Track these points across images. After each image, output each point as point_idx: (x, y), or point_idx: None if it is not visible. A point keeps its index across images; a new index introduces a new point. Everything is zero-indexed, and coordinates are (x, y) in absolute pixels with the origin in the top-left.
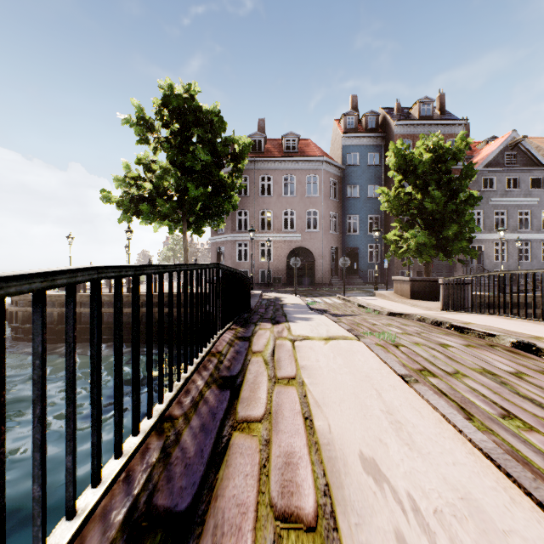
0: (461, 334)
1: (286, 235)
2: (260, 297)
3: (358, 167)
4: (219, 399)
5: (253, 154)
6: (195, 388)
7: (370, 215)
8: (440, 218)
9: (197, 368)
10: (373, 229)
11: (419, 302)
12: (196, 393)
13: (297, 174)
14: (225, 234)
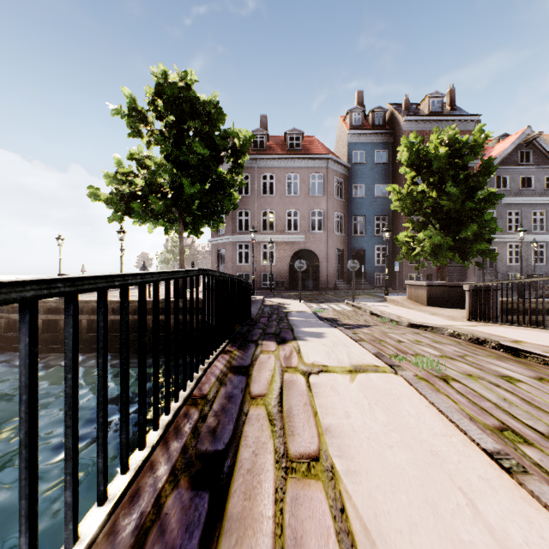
0: (517, 358)
1: (290, 237)
2: (262, 303)
3: (364, 165)
4: (187, 522)
5: (255, 151)
6: (150, 487)
7: (377, 216)
8: (457, 218)
9: (164, 433)
10: (383, 230)
11: (438, 309)
12: (150, 500)
13: (300, 173)
14: (225, 235)
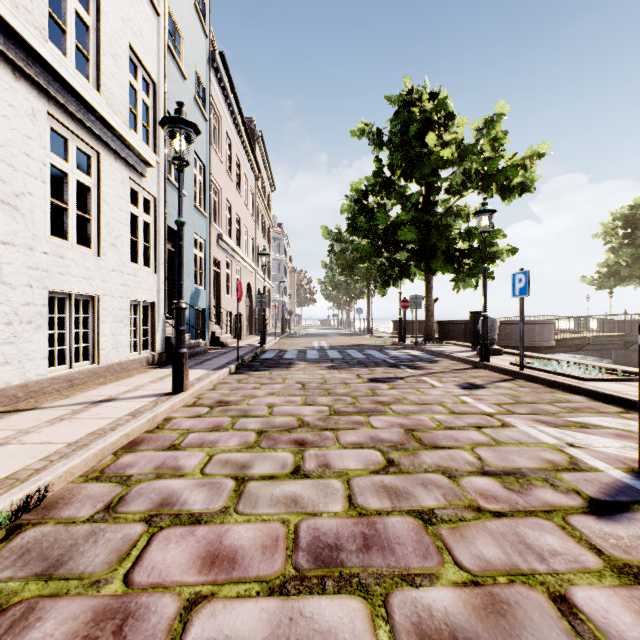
0: None
1: None
2: None
3: None
4: None
5: None
6: None
7: None
8: None
9: None
10: None
11: None
12: None
13: None
14: None
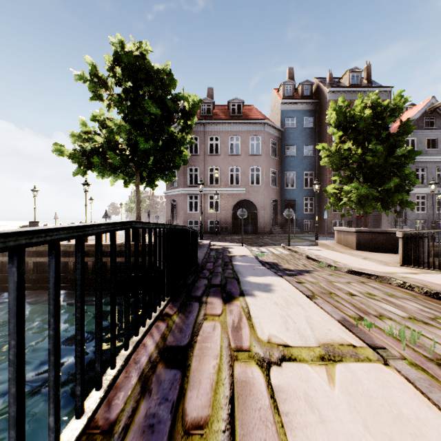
0: None
1: (232, 189)
2: (208, 247)
3: (295, 129)
4: None
5: (203, 117)
6: None
7: (305, 172)
8: (381, 172)
9: None
10: (314, 183)
11: (368, 253)
12: None
13: (241, 135)
14: (178, 188)
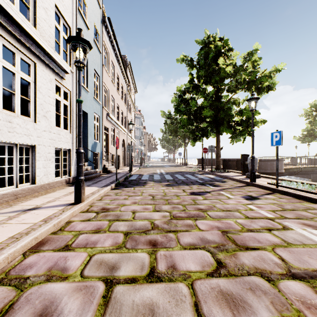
0: None
1: None
2: None
3: None
4: None
5: None
6: None
7: None
8: None
9: None
10: None
11: None
12: None
13: None
14: None
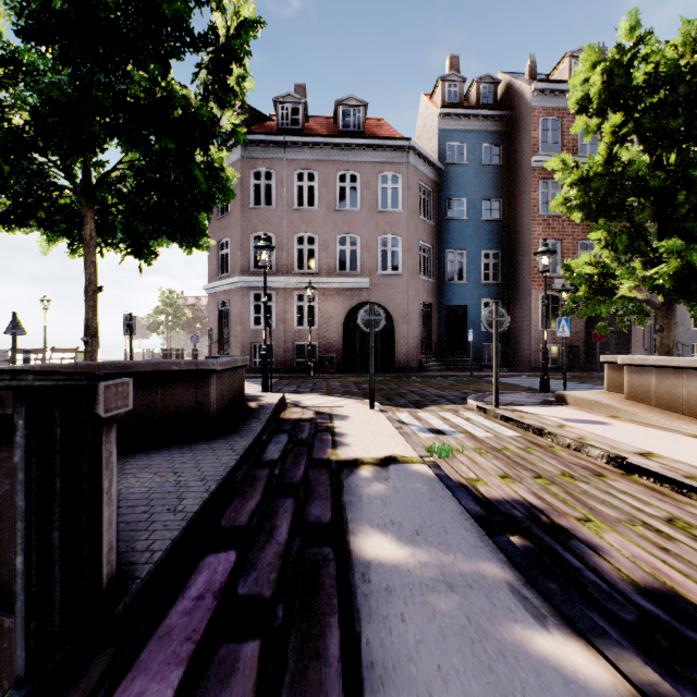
0: None
1: (344, 280)
2: (273, 415)
3: (465, 167)
4: None
5: (283, 132)
6: None
7: (485, 250)
8: None
9: None
10: (540, 250)
11: None
12: None
13: (362, 170)
14: (231, 277)
